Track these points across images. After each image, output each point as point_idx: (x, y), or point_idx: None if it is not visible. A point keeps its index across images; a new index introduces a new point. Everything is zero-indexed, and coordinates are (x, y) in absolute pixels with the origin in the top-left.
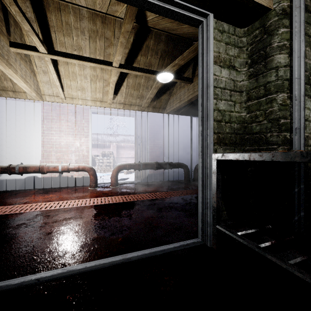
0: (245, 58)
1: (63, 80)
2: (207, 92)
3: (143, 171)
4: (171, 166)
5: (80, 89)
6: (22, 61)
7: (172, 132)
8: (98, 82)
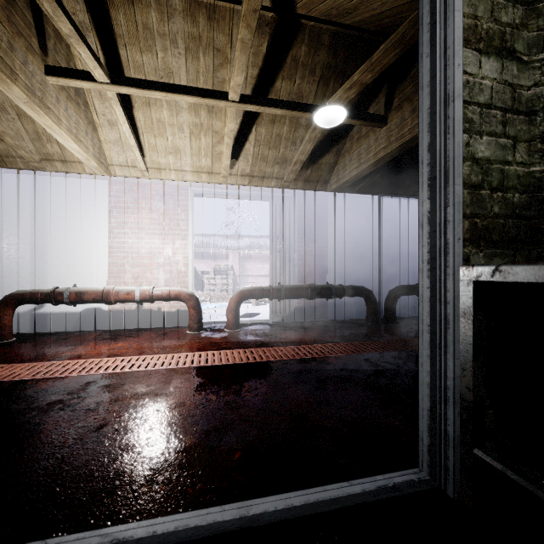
0: (542, 27)
1: (143, 136)
2: (445, 115)
3: (285, 302)
4: (341, 293)
5: (173, 152)
6: (71, 104)
7: (342, 228)
8: (204, 136)
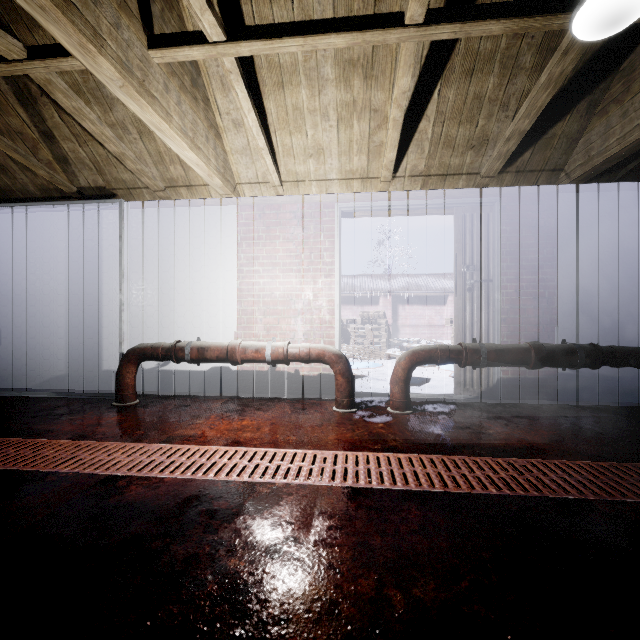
0: None
1: (276, 136)
2: None
3: (480, 369)
4: (596, 360)
5: (314, 153)
6: (185, 97)
7: (586, 246)
8: (357, 121)
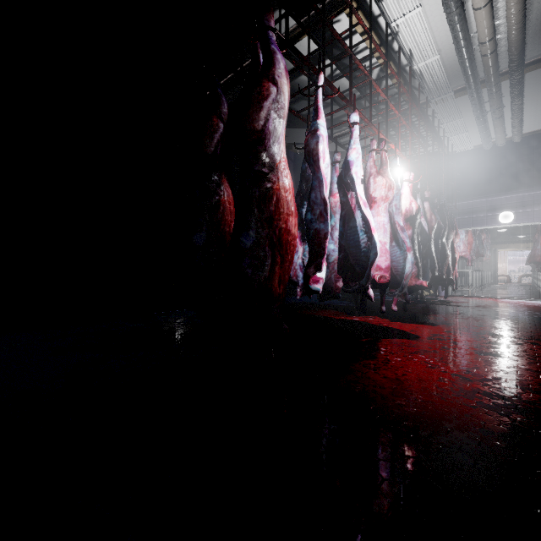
0: None
1: None
2: None
3: None
4: None
5: None
6: None
7: None
8: None
